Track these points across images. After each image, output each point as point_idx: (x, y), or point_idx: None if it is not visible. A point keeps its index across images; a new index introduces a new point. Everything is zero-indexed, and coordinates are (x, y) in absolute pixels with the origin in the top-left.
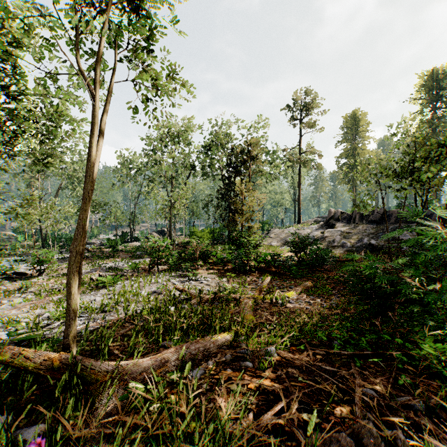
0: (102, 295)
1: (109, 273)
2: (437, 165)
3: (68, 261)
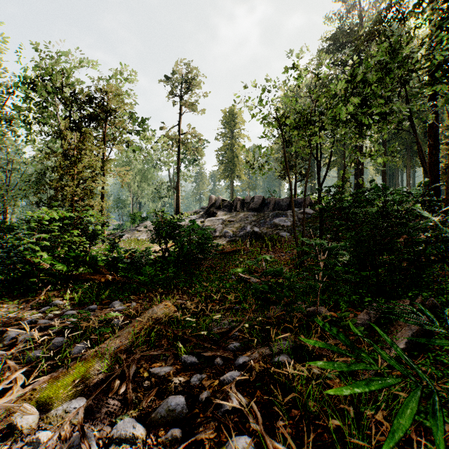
0: None
1: None
2: (354, 100)
3: None
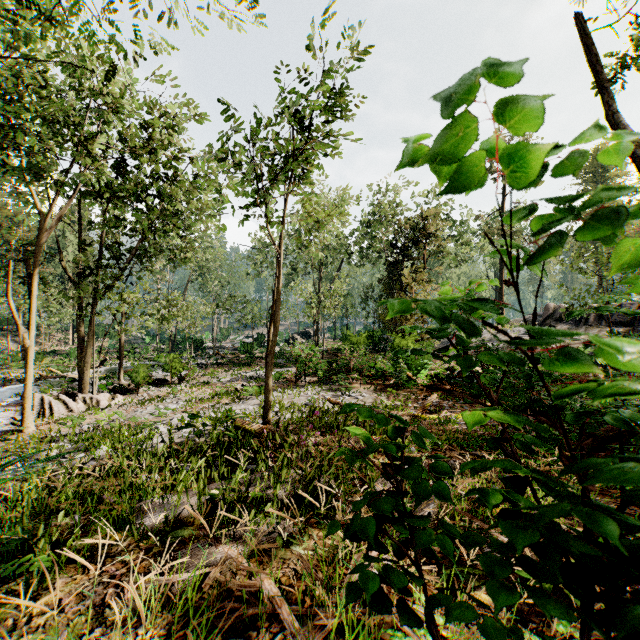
0: (252, 405)
1: (251, 383)
2: None
3: (203, 368)
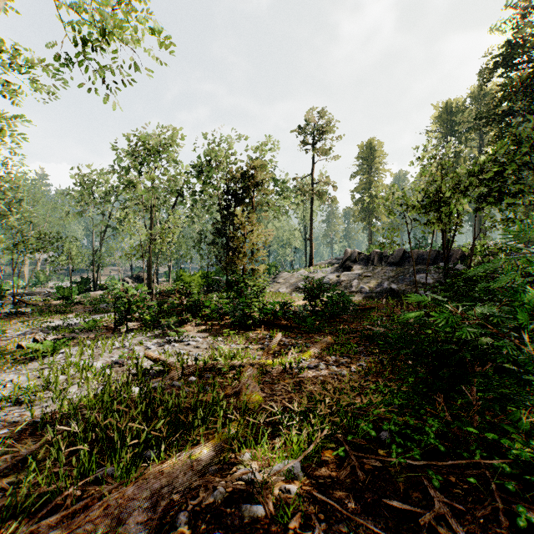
0: (30, 371)
1: (52, 336)
2: (468, 197)
3: None
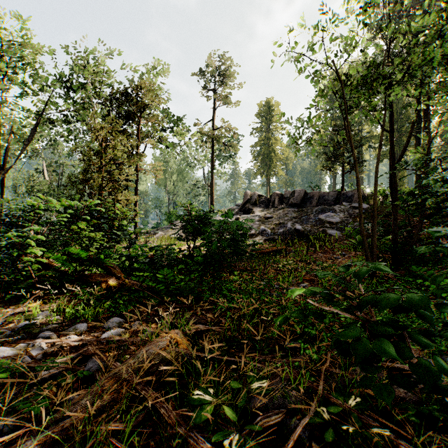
0: None
1: None
2: None
3: None
